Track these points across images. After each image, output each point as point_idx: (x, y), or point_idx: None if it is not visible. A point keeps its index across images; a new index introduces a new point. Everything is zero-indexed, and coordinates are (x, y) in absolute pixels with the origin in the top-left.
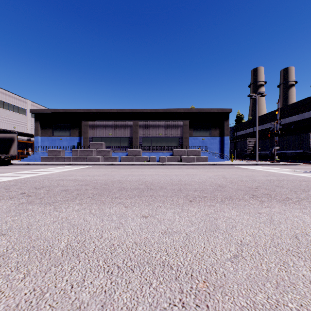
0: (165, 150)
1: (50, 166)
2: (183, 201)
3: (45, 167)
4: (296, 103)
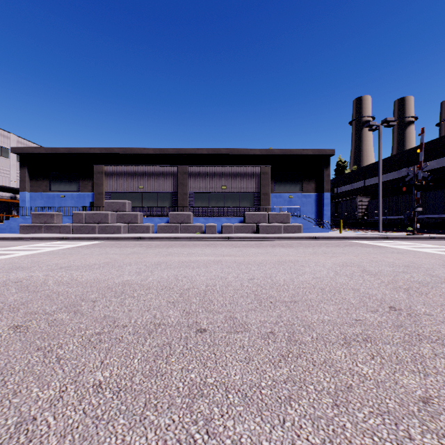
0: (232, 214)
1: (24, 243)
2: None
3: (14, 244)
4: (434, 141)
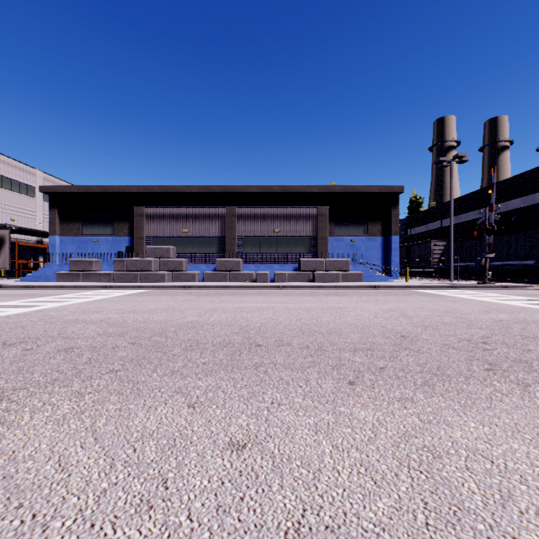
0: (286, 260)
1: (69, 291)
2: (333, 384)
3: (60, 292)
4: (519, 176)
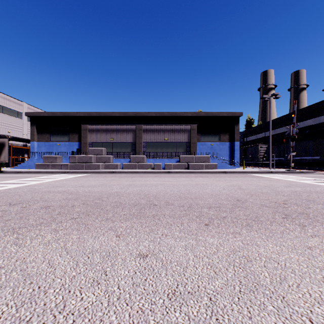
0: (172, 156)
1: (43, 175)
2: (196, 225)
3: (38, 175)
4: (311, 106)
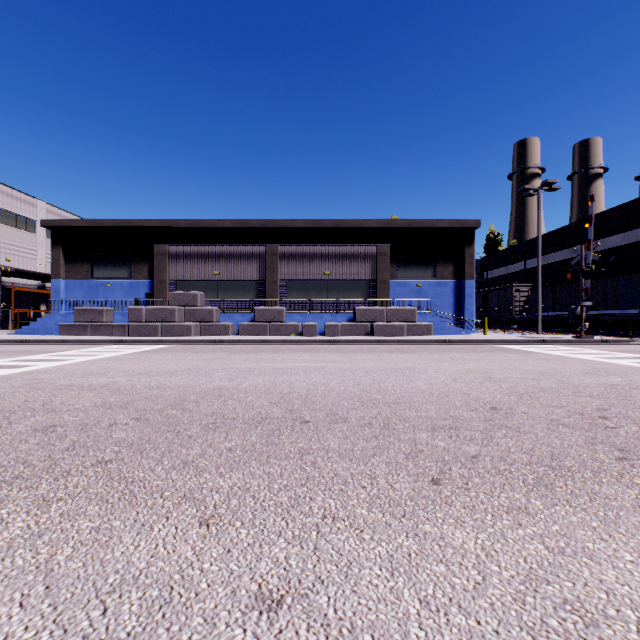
0: (338, 309)
1: (73, 347)
2: (410, 483)
3: (61, 348)
4: (619, 207)
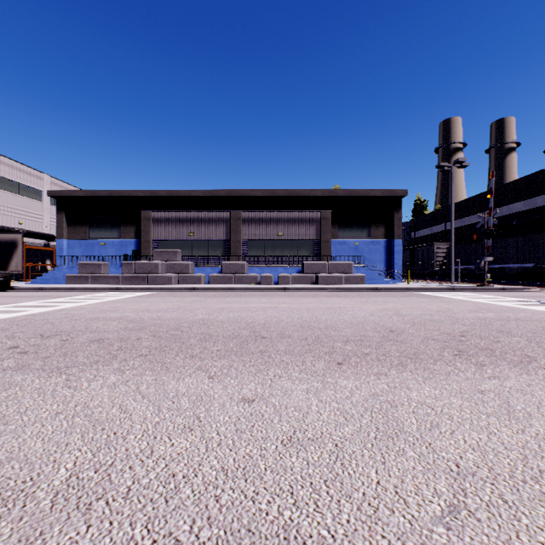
0: (290, 263)
1: (81, 293)
2: (325, 364)
3: (73, 294)
4: (521, 179)
